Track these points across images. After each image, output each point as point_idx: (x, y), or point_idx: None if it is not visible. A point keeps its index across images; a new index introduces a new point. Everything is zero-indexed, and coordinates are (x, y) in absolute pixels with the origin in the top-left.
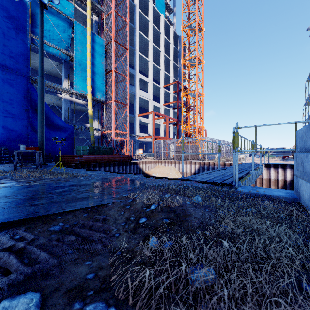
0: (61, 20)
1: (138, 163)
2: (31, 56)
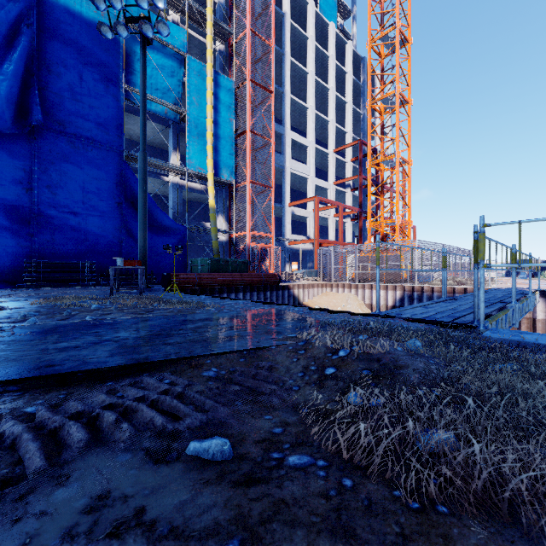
0: (168, 57)
1: (290, 287)
2: (124, 120)
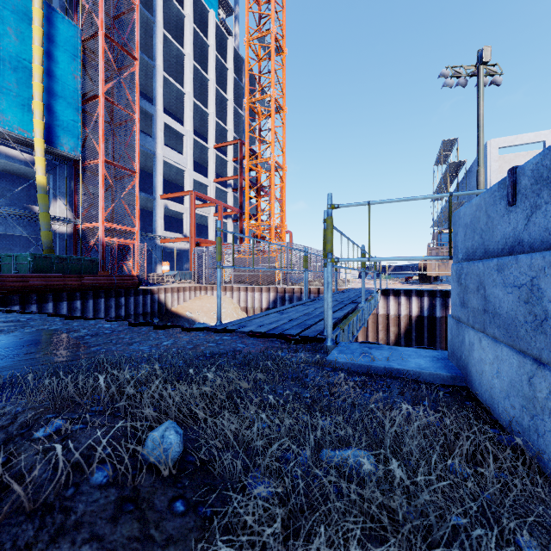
0: None
1: (155, 291)
2: None
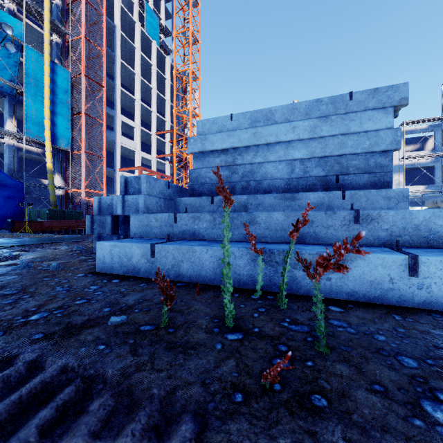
0: (5, 41)
1: None
2: None
